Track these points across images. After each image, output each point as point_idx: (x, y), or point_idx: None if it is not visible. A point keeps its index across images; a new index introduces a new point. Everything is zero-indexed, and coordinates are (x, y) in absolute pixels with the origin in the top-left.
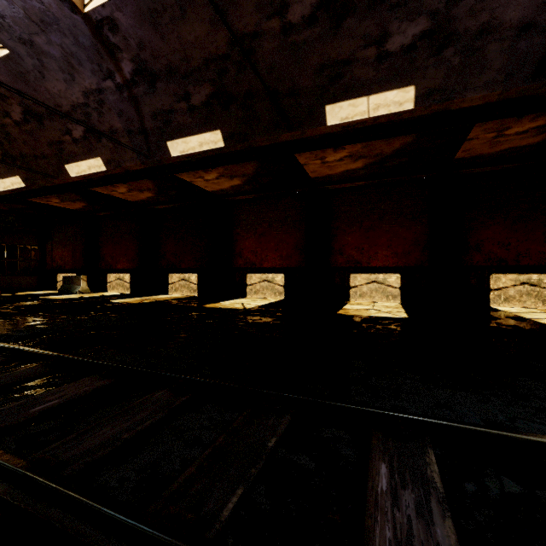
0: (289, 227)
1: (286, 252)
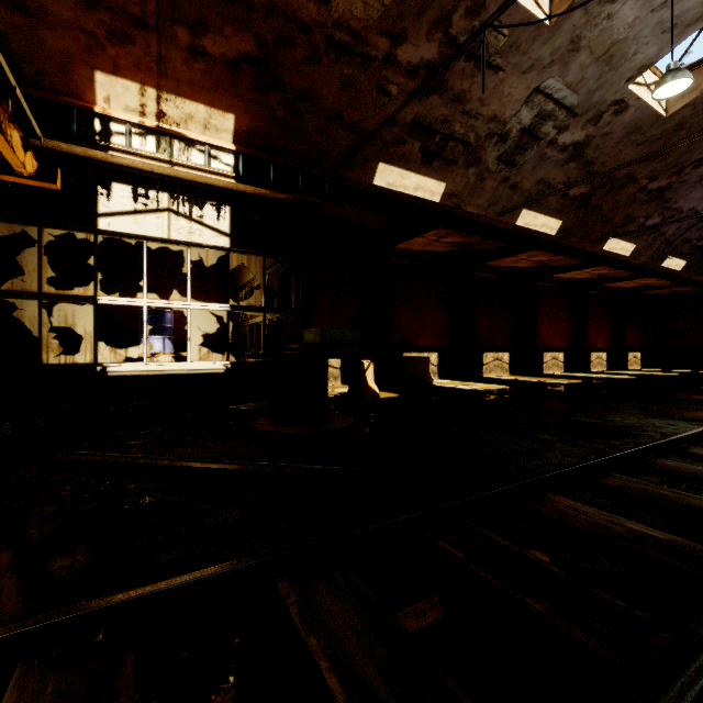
0: (566, 315)
1: (564, 336)
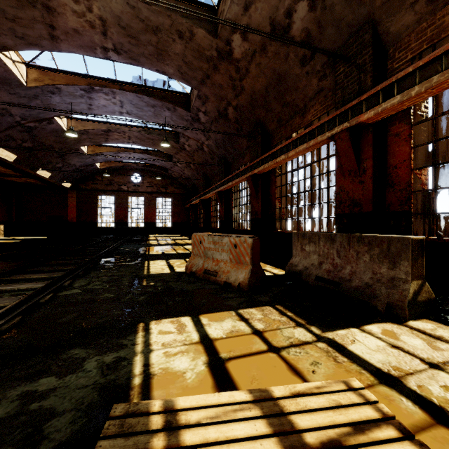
0: None
1: None
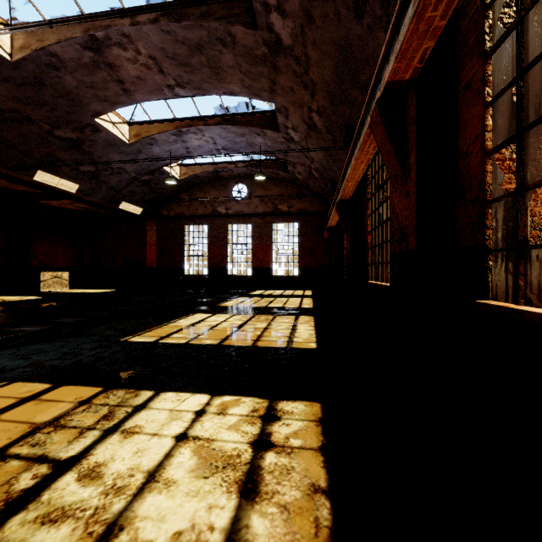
0: None
1: None
